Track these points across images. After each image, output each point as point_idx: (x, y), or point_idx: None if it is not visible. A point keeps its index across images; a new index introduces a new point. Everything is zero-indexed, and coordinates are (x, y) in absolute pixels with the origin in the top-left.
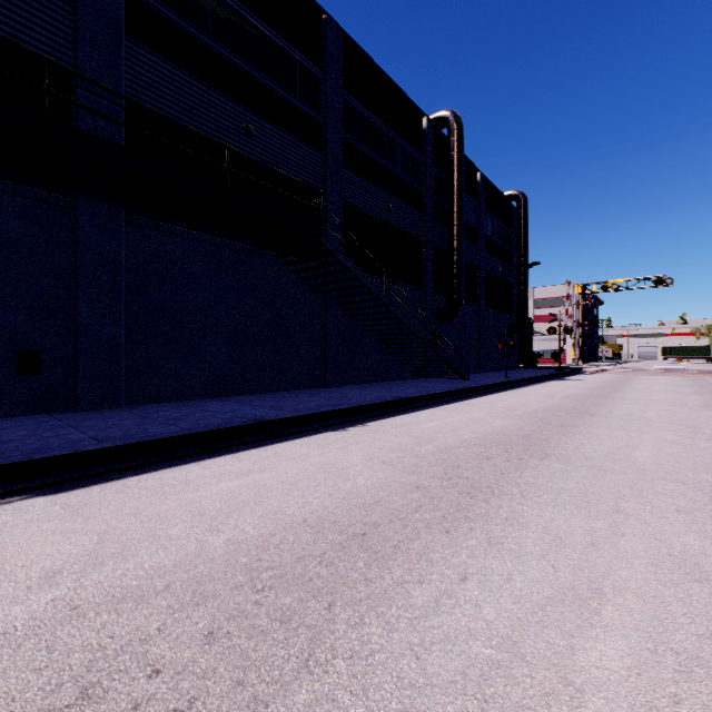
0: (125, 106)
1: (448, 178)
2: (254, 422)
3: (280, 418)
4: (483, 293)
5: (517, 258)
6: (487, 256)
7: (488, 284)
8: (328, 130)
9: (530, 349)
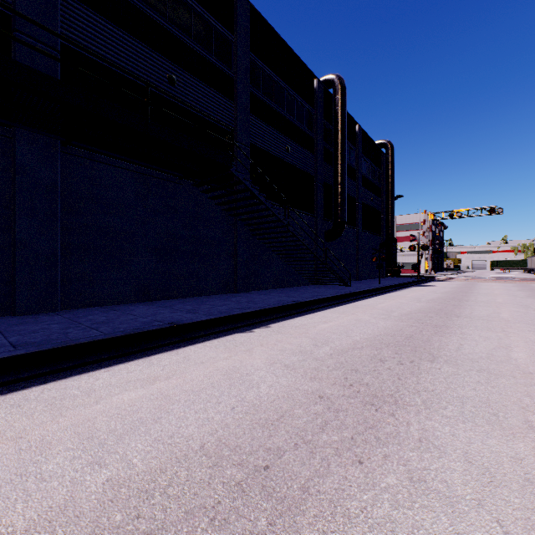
0: (61, 51)
1: (334, 127)
2: (169, 325)
3: (194, 322)
4: (360, 218)
5: (386, 192)
6: (363, 190)
7: (364, 211)
8: (239, 84)
9: (395, 262)
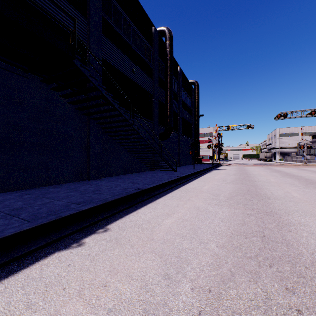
0: None
1: (165, 63)
2: None
3: None
4: (180, 127)
5: (194, 112)
6: (182, 109)
7: (182, 123)
8: (91, 4)
9: (198, 155)
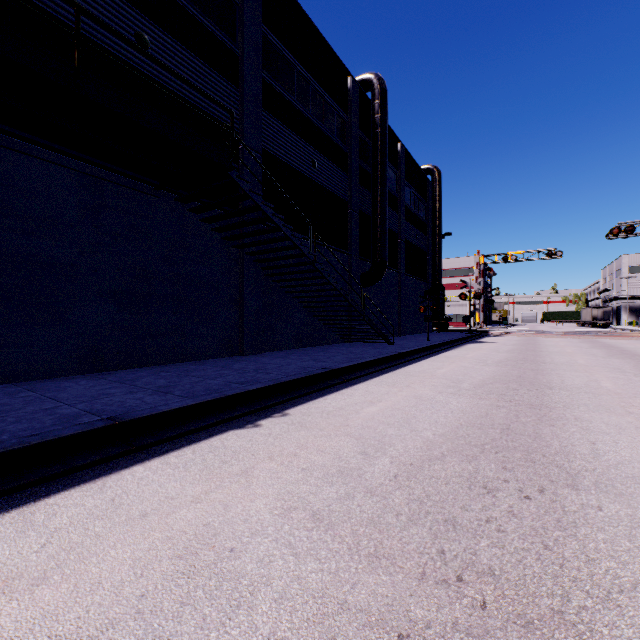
0: None
1: (373, 141)
2: (104, 424)
3: (155, 413)
4: (403, 259)
5: (432, 228)
6: (406, 224)
7: (407, 251)
8: (246, 64)
9: (441, 314)
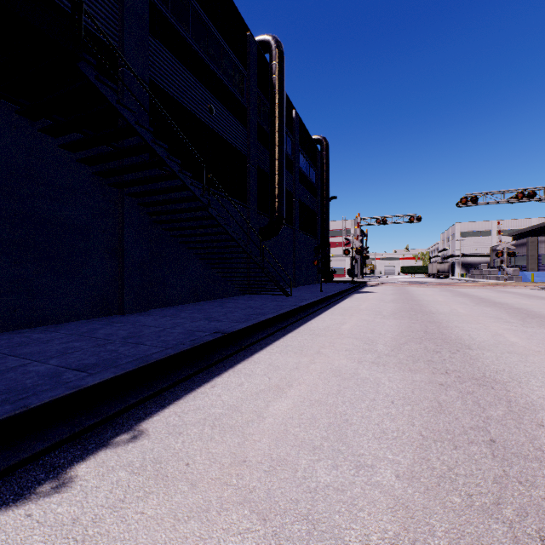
0: None
1: (271, 100)
2: None
3: None
4: (297, 217)
5: (321, 192)
6: (300, 185)
7: (301, 210)
8: None
9: (328, 267)
